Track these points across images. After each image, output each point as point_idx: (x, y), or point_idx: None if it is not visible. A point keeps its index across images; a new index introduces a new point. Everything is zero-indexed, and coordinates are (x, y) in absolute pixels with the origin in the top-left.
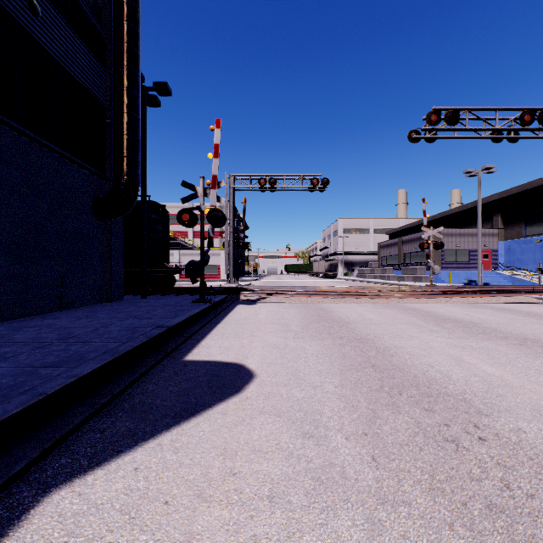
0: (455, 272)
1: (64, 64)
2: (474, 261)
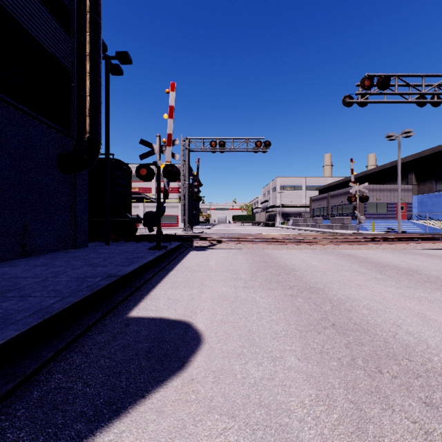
0: (376, 222)
1: (28, 27)
2: (392, 212)
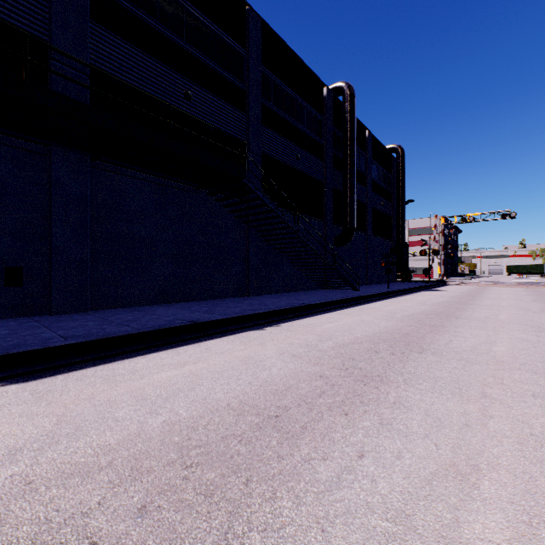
0: None
1: (385, 212)
2: None
